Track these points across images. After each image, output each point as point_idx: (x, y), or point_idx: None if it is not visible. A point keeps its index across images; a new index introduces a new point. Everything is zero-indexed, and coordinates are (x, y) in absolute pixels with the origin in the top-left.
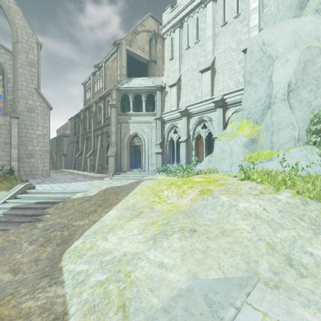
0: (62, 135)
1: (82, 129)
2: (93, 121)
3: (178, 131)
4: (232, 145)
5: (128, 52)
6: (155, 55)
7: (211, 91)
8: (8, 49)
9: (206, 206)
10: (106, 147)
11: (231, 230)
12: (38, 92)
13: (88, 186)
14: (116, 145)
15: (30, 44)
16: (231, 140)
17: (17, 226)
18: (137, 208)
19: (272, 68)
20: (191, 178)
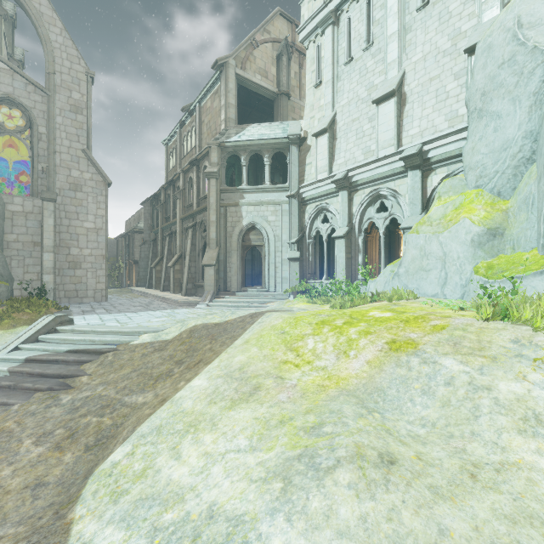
0: (133, 230)
1: (162, 219)
2: (180, 204)
3: (330, 217)
4: (446, 242)
5: (240, 80)
6: (288, 84)
7: (398, 137)
8: (39, 85)
9: (407, 382)
10: (200, 250)
11: (497, 468)
12: (88, 156)
13: (165, 319)
14: (218, 245)
15: (74, 75)
16: (443, 231)
17: (27, 398)
18: (248, 377)
19: (541, 74)
20: (362, 310)
